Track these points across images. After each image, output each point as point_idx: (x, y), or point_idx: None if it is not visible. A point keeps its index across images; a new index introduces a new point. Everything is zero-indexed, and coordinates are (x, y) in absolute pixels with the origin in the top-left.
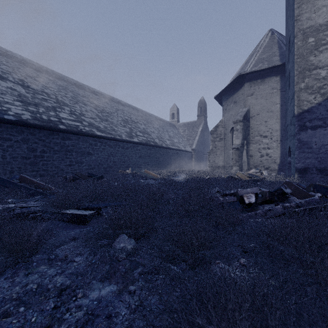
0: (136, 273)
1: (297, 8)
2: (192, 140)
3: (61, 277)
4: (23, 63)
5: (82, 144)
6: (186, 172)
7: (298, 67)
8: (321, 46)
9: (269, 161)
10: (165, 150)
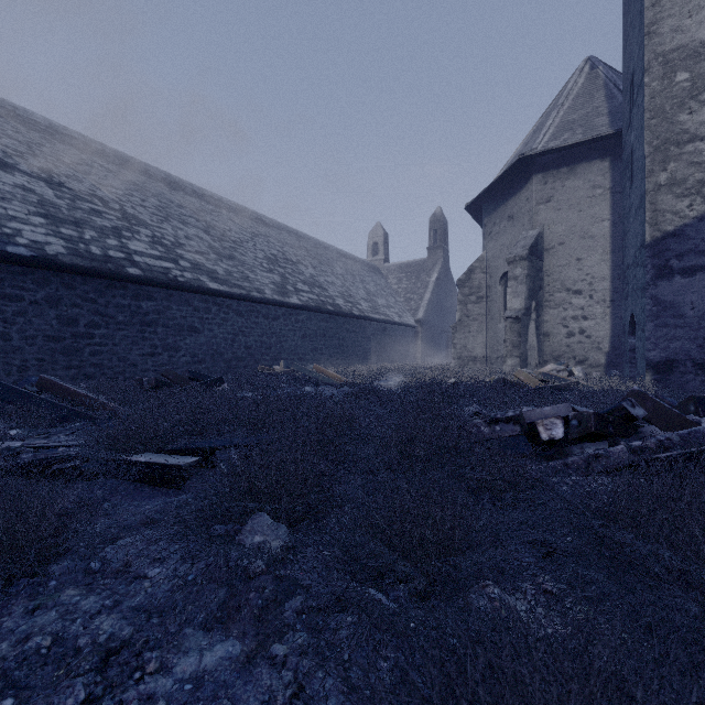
0: (288, 611)
1: (650, 7)
2: (418, 301)
3: (112, 618)
4: (52, 134)
5: (177, 308)
6: (403, 370)
7: (653, 137)
8: (704, 90)
9: (586, 346)
10: (359, 322)
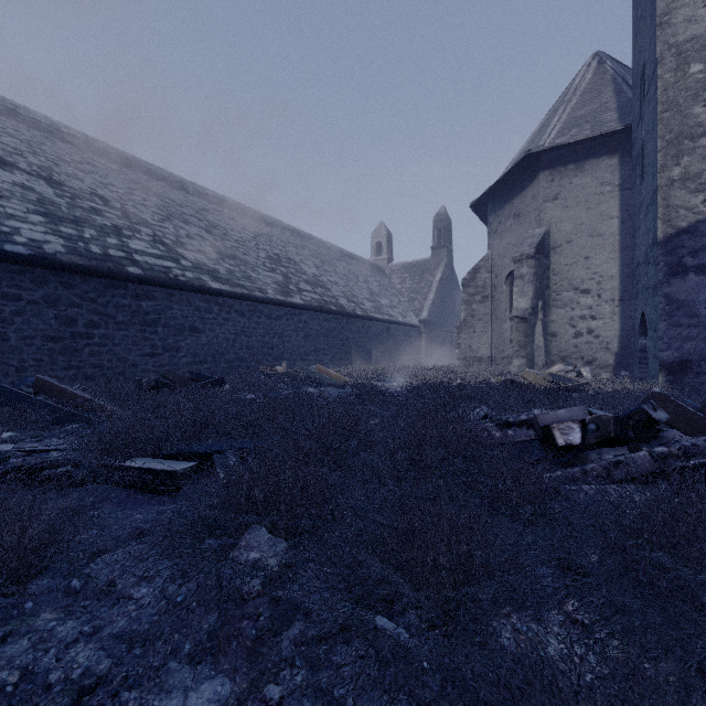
0: (286, 642)
1: None
2: (421, 301)
3: (89, 649)
4: (53, 133)
5: (178, 308)
6: (407, 371)
7: (666, 131)
8: None
9: (594, 347)
10: (362, 322)
